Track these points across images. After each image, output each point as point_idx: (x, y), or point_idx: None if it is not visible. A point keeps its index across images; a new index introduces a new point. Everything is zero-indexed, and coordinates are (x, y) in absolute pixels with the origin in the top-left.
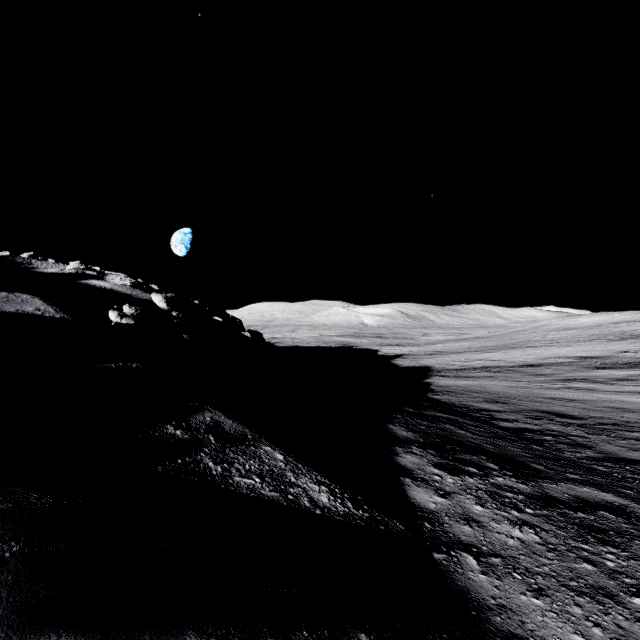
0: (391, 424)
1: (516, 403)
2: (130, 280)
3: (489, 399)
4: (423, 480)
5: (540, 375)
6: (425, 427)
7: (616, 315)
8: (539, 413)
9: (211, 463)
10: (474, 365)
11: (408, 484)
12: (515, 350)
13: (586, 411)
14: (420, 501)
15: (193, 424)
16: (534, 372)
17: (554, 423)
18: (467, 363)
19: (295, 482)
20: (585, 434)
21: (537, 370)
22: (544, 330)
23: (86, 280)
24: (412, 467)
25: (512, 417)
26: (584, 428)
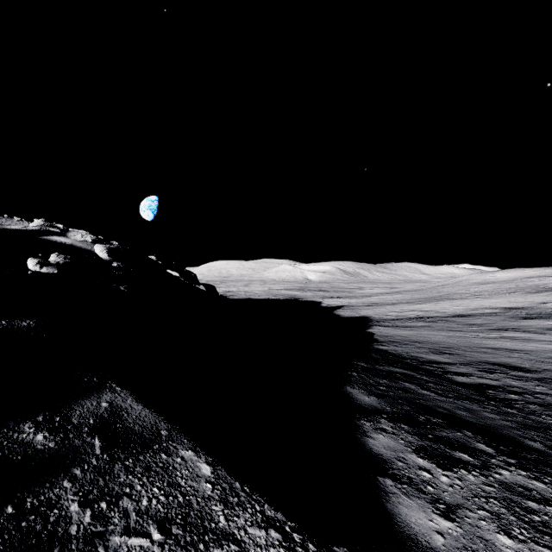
0: (349, 385)
1: (462, 354)
2: (91, 237)
3: (434, 350)
4: (410, 481)
5: (473, 325)
6: (385, 388)
7: (527, 271)
8: (490, 365)
9: (75, 504)
10: (409, 315)
11: (392, 491)
12: (443, 302)
13: (535, 363)
14: (418, 530)
15: (74, 417)
16: (466, 322)
17: (511, 377)
18: (402, 313)
19: (225, 528)
20: (550, 391)
21: (468, 320)
22: (465, 284)
23: (47, 236)
24: (389, 456)
25: (465, 370)
26: (545, 383)
